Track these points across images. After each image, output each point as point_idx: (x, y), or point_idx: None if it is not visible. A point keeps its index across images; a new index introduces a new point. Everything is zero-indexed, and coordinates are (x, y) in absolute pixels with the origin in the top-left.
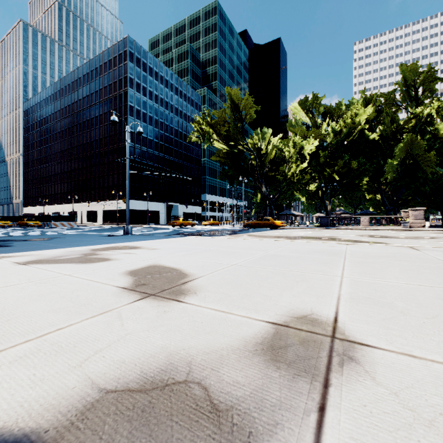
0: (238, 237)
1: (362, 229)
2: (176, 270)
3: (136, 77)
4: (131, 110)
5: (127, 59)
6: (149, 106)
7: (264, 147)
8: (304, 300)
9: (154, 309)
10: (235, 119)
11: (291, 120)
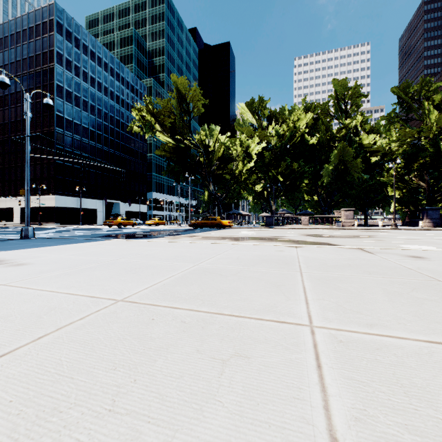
0: (177, 238)
1: (303, 228)
2: None
3: (66, 52)
4: (60, 90)
5: (53, 29)
6: (83, 89)
7: (212, 145)
8: None
9: None
10: (181, 111)
11: (238, 119)
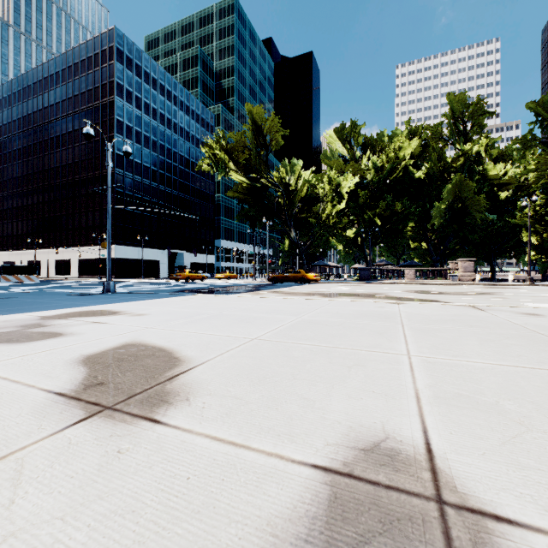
0: (261, 294)
1: (408, 283)
2: (165, 353)
3: (127, 83)
4: (120, 126)
5: (113, 57)
6: (144, 123)
7: (294, 182)
8: (368, 406)
9: (100, 445)
10: (258, 145)
11: (325, 151)
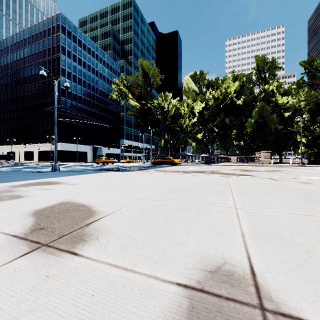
0: (147, 171)
1: (232, 165)
2: (86, 208)
3: (67, 46)
4: (63, 72)
5: (59, 31)
6: (78, 70)
7: (167, 106)
8: (212, 241)
9: (35, 272)
10: (145, 84)
11: (185, 88)
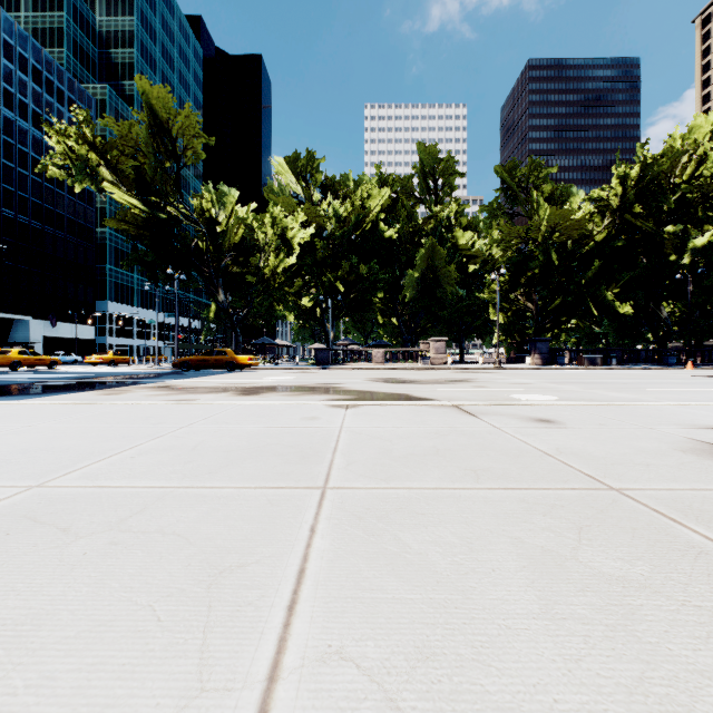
0: (121, 393)
1: (375, 368)
2: None
3: None
4: None
5: None
6: None
7: (224, 221)
8: None
9: None
10: (159, 150)
11: (271, 182)
